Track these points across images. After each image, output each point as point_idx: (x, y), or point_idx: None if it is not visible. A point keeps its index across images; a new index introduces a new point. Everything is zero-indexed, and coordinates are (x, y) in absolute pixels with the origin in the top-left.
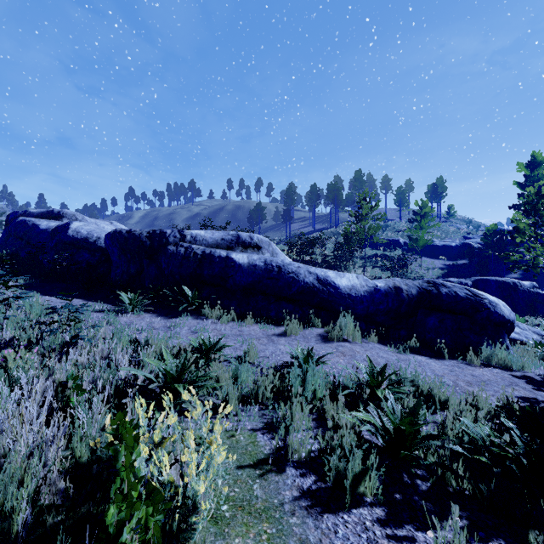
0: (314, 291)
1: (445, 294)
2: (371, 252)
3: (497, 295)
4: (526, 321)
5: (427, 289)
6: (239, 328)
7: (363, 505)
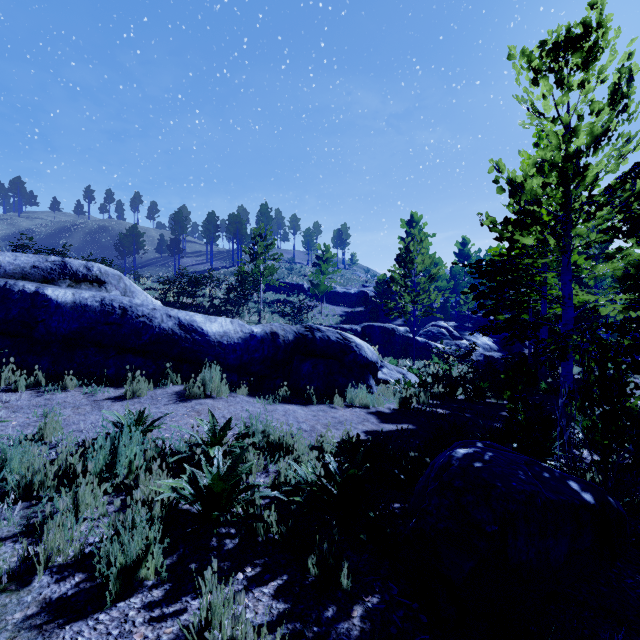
0: (174, 340)
1: (319, 339)
2: (275, 296)
3: (380, 340)
4: (398, 363)
5: (304, 334)
6: (47, 395)
7: (139, 592)
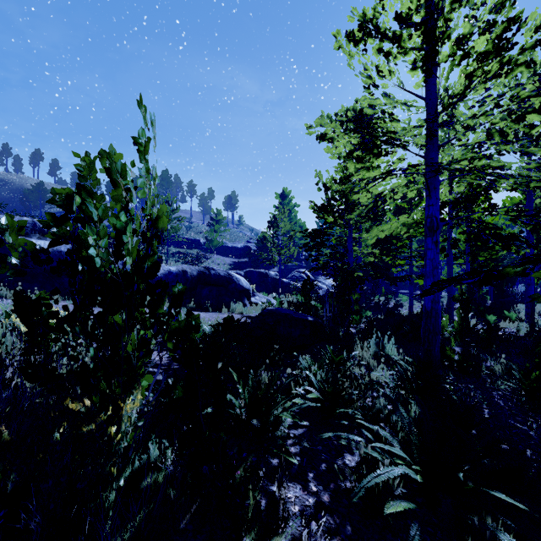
0: None
1: (213, 274)
2: (176, 249)
3: (257, 281)
4: (268, 295)
5: (204, 271)
6: None
7: None
